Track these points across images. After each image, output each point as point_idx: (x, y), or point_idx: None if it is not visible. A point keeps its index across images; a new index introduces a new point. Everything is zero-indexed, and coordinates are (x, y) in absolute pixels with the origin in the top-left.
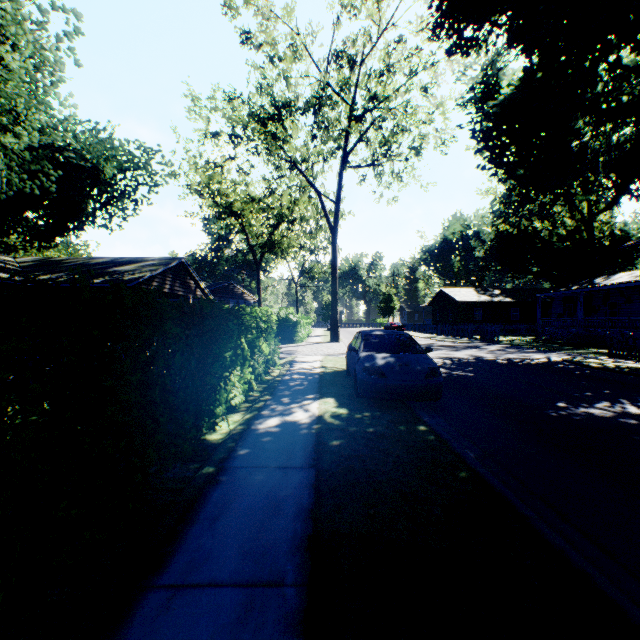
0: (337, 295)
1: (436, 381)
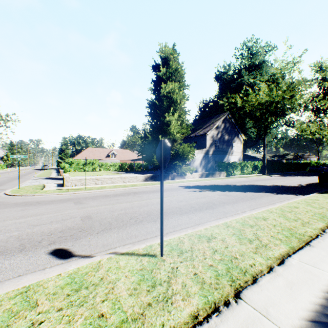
0: None
1: None
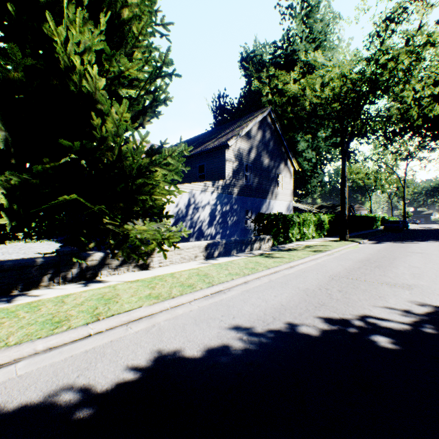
0: (405, 210)
1: (404, 226)
